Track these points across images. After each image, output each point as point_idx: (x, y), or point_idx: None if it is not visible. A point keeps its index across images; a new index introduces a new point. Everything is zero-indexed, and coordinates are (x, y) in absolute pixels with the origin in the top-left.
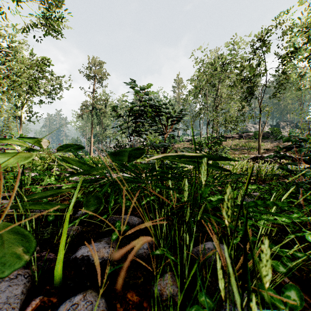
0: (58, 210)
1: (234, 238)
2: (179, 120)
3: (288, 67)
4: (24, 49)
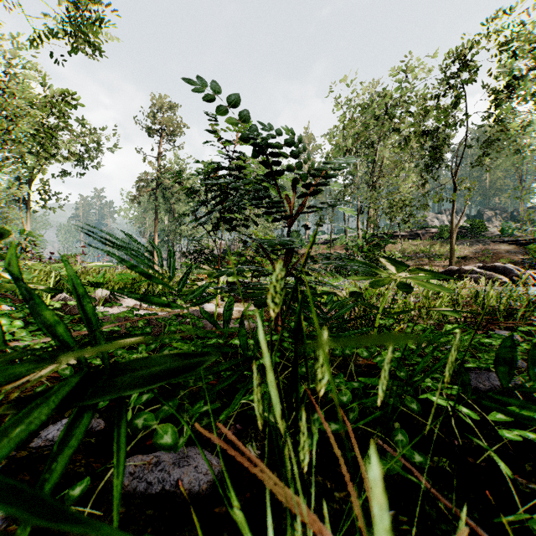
0: None
1: None
2: (322, 184)
3: (505, 110)
4: (29, 76)
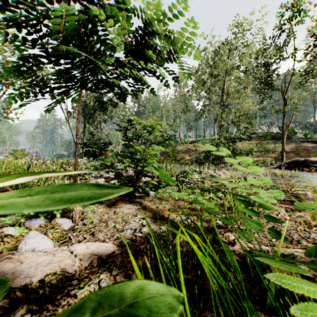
0: None
1: None
2: None
3: None
4: None
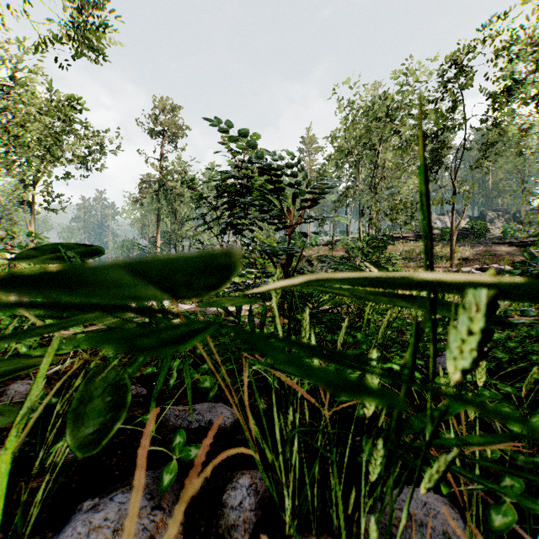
0: (60, 389)
1: (495, 504)
2: (318, 199)
3: (504, 113)
4: (36, 81)
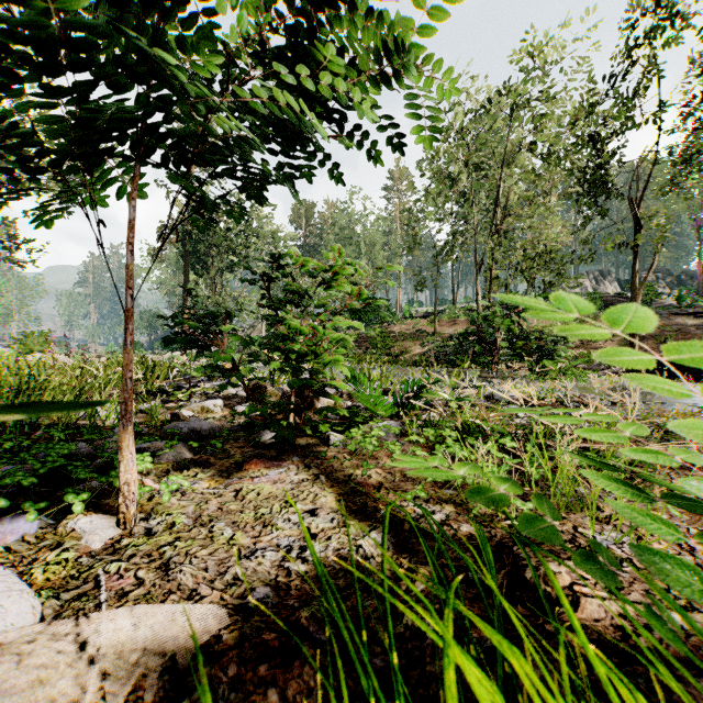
0: None
1: None
2: None
3: None
4: None
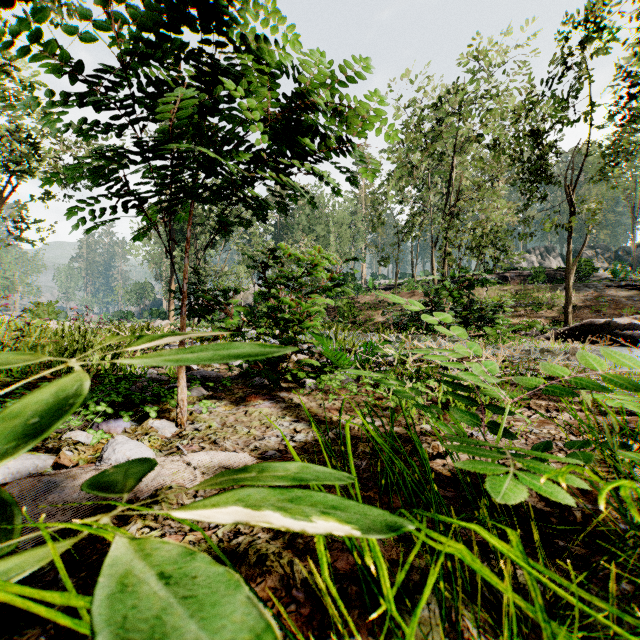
0: None
1: None
2: None
3: None
4: None
